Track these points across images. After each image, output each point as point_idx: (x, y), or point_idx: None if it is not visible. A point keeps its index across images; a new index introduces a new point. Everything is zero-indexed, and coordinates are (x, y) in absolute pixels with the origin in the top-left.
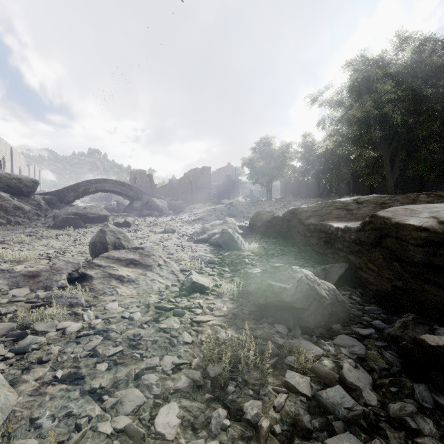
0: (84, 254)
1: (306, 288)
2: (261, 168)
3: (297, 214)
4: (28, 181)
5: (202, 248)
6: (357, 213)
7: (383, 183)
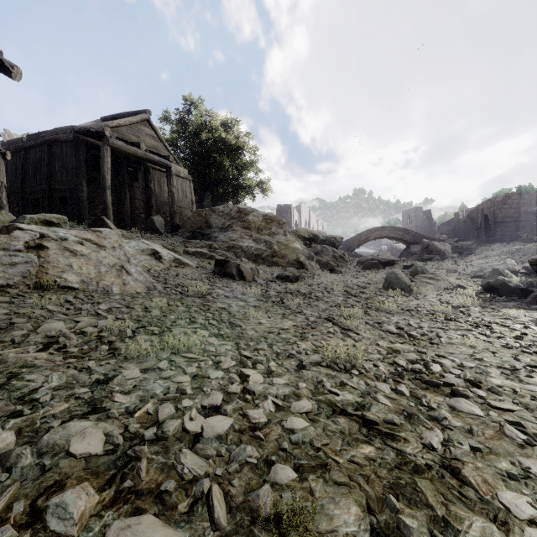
0: None
1: (501, 282)
2: None
3: None
4: (338, 238)
5: (475, 280)
6: None
7: None
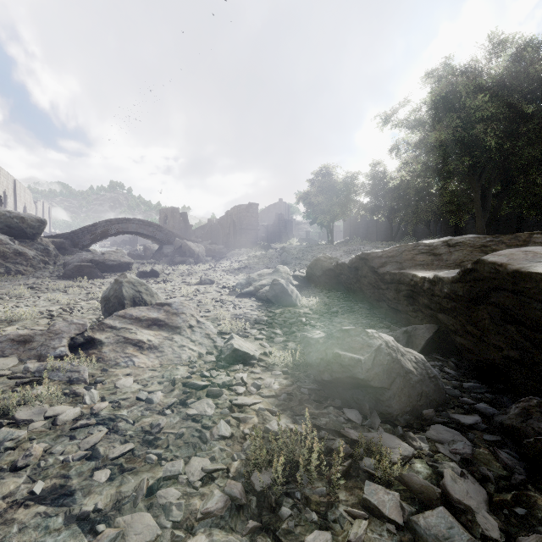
0: (97, 311)
1: (387, 360)
2: (320, 205)
3: (368, 260)
4: (32, 220)
5: (248, 304)
6: (448, 259)
7: (472, 223)
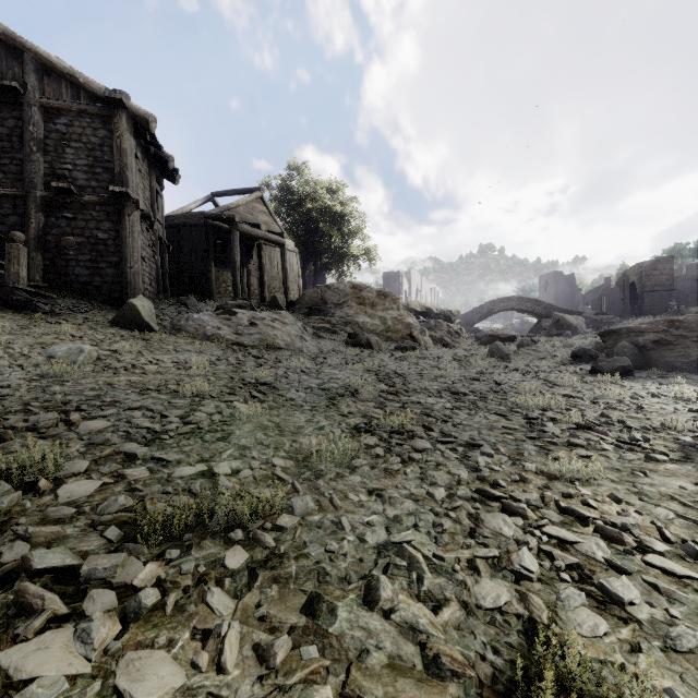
0: None
1: (582, 351)
2: None
3: None
4: (454, 312)
5: None
6: None
7: None
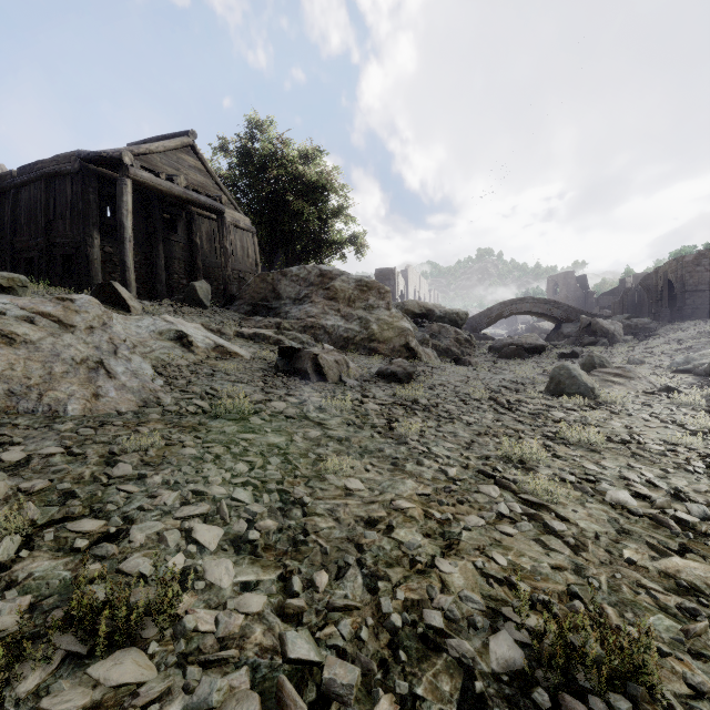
0: None
1: None
2: None
3: None
4: (462, 314)
5: (683, 377)
6: None
7: None
